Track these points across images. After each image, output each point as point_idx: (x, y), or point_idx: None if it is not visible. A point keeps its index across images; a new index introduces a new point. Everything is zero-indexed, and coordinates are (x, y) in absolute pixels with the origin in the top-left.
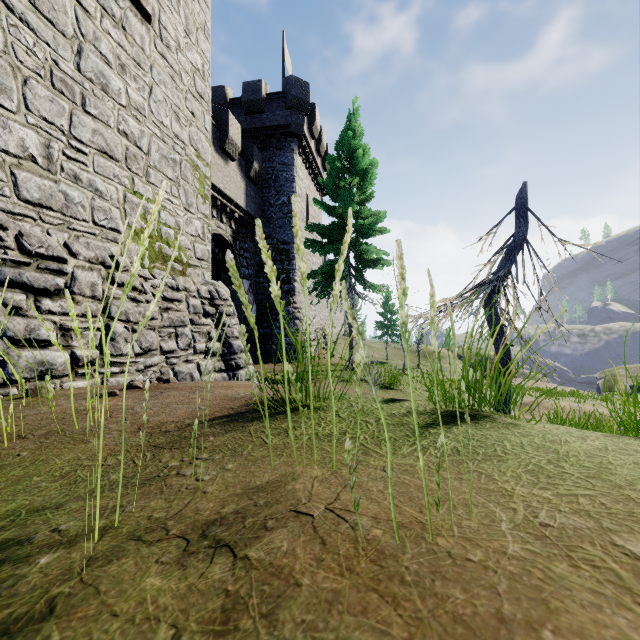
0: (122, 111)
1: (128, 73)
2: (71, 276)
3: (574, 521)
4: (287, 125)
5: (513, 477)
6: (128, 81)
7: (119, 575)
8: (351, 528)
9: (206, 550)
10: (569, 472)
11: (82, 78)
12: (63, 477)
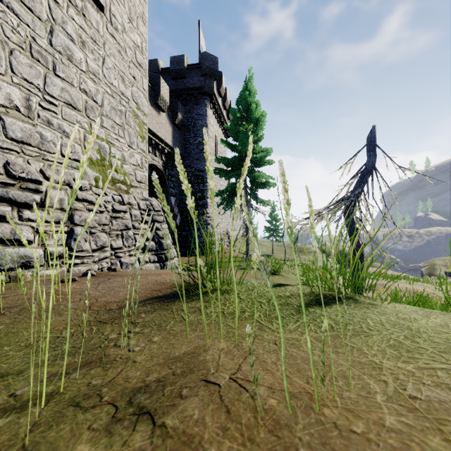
0: (83, 75)
1: (87, 48)
2: (45, 194)
3: (438, 394)
4: (202, 87)
5: (379, 351)
6: (87, 53)
7: (56, 441)
8: (251, 397)
9: (131, 417)
10: (424, 347)
11: (53, 50)
12: (27, 347)
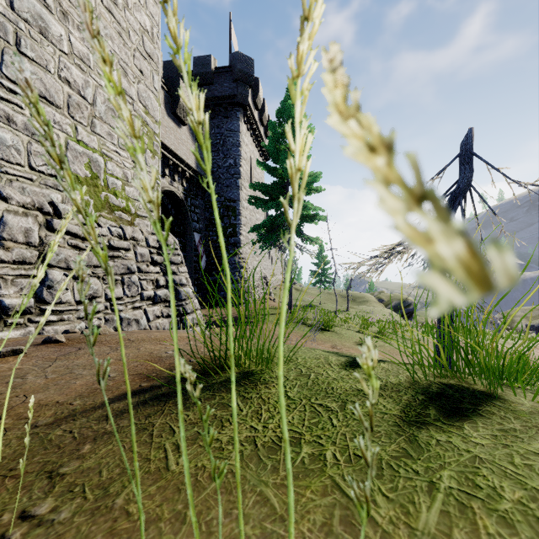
0: (64, 58)
1: (71, 21)
2: None
3: None
4: (233, 96)
5: None
6: (71, 29)
7: None
8: None
9: None
10: None
11: (16, 17)
12: None
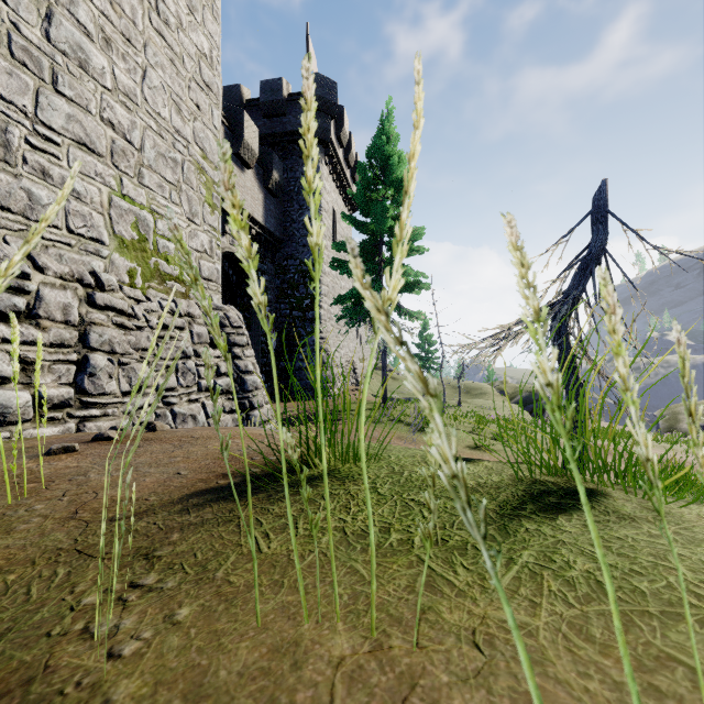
0: (107, 95)
1: (115, 50)
2: (35, 295)
3: None
4: None
5: None
6: (115, 59)
7: None
8: None
9: None
10: None
11: (52, 49)
12: None
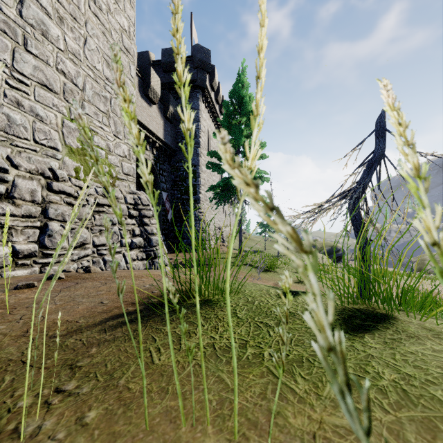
0: (60, 54)
1: (66, 24)
2: (12, 183)
3: None
4: (194, 80)
5: None
6: (66, 31)
7: None
8: None
9: None
10: None
11: (24, 23)
12: None
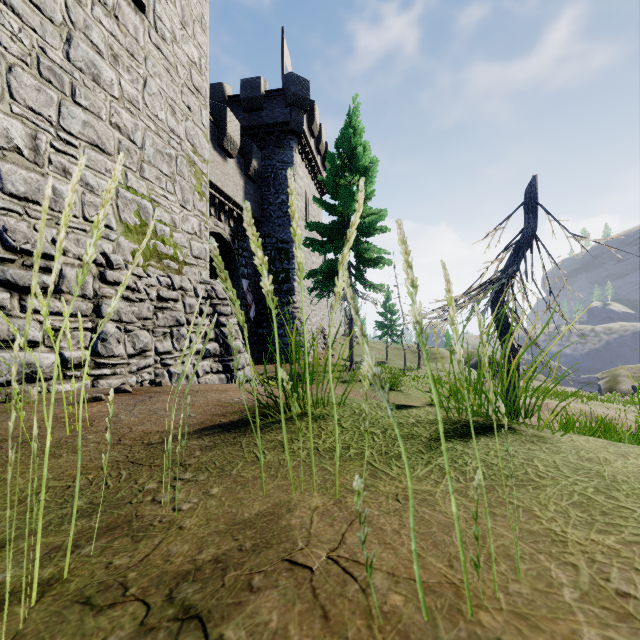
0: (114, 103)
1: (121, 64)
2: (59, 274)
3: None
4: (286, 123)
5: (559, 513)
6: (121, 72)
7: None
8: (362, 591)
9: (169, 624)
10: (627, 506)
11: (72, 67)
12: (21, 502)
